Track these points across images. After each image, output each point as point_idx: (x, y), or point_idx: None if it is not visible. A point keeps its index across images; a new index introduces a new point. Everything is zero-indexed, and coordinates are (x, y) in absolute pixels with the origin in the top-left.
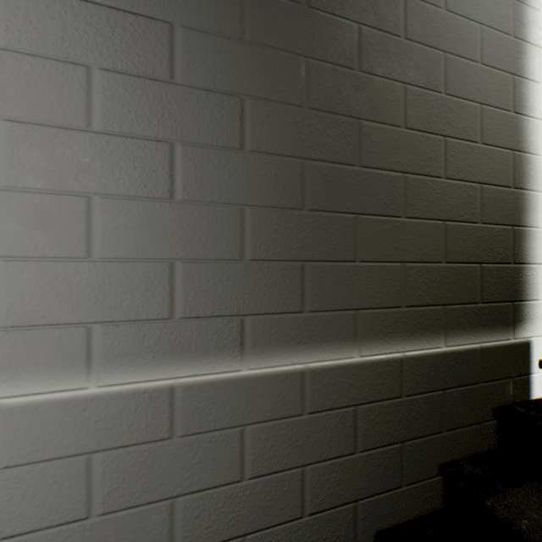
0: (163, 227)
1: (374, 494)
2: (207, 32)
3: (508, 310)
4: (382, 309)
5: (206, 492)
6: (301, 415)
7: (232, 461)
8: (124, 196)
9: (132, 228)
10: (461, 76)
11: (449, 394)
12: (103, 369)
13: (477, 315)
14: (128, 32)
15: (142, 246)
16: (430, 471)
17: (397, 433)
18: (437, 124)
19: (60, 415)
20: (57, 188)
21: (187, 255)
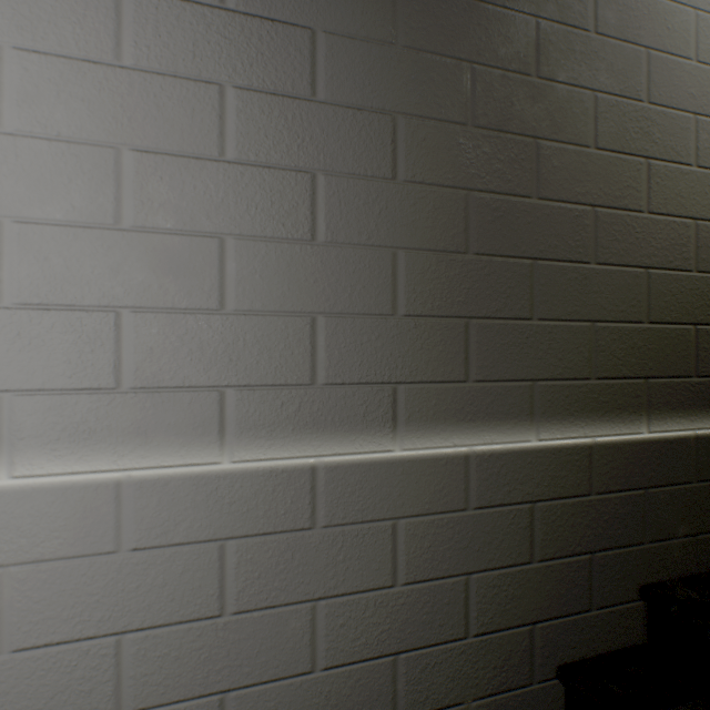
0: (303, 274)
1: (556, 616)
2: (354, 38)
3: None
4: (565, 381)
5: (352, 597)
6: (465, 510)
7: (382, 561)
8: (260, 237)
9: (269, 275)
10: (668, 79)
11: (653, 494)
12: (237, 442)
13: (690, 393)
14: (264, 42)
15: (280, 296)
16: (628, 593)
17: (585, 541)
18: (637, 142)
19: (191, 493)
20: (187, 228)
21: (331, 308)
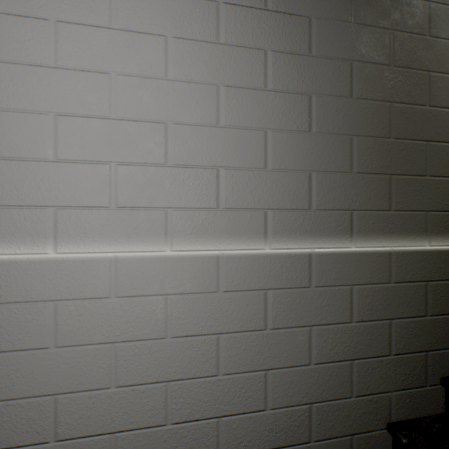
0: (304, 150)
1: (439, 349)
2: (330, 20)
3: None
4: (445, 212)
5: (329, 326)
6: (389, 283)
7: (345, 308)
8: (284, 130)
9: (288, 150)
10: None
11: None
12: (272, 238)
13: None
14: (285, 26)
15: (293, 162)
16: None
17: None
18: None
19: (251, 264)
20: (249, 126)
21: (318, 168)
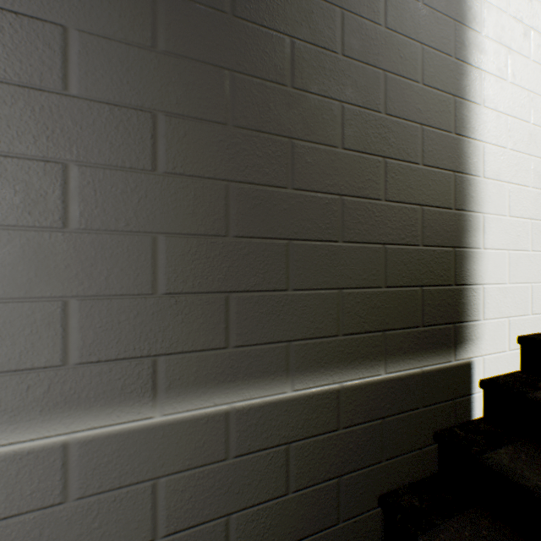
0: (53, 260)
1: (309, 534)
2: (111, 38)
3: (450, 332)
4: (317, 339)
5: None
6: (226, 460)
7: (142, 519)
8: (2, 225)
9: (12, 262)
10: (401, 96)
11: (389, 422)
12: None
13: (418, 339)
14: (7, 33)
15: (26, 283)
16: (369, 503)
17: (334, 467)
18: (377, 144)
19: None
20: None
21: (85, 291)
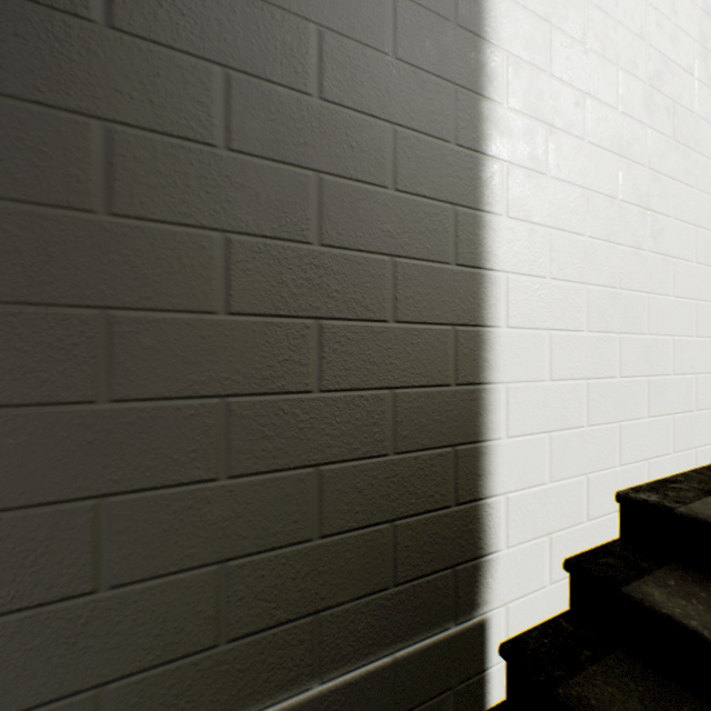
0: None
1: None
2: None
3: (446, 582)
4: (170, 663)
5: None
6: None
7: None
8: None
9: None
10: (353, 212)
11: None
12: None
13: (386, 608)
14: None
15: None
16: None
17: None
18: (302, 298)
19: None
20: None
21: None
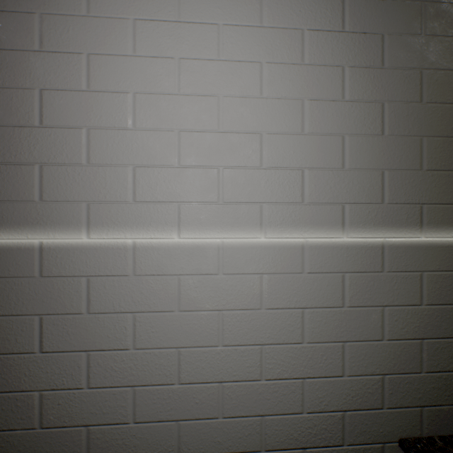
0: (377, 151)
1: None
2: (401, 35)
3: None
4: None
5: (400, 307)
6: None
7: (415, 292)
8: (359, 134)
9: (362, 152)
10: None
11: None
12: (349, 229)
13: None
14: (360, 44)
15: (367, 162)
16: None
17: None
18: None
19: (330, 250)
20: (329, 132)
21: (390, 167)
